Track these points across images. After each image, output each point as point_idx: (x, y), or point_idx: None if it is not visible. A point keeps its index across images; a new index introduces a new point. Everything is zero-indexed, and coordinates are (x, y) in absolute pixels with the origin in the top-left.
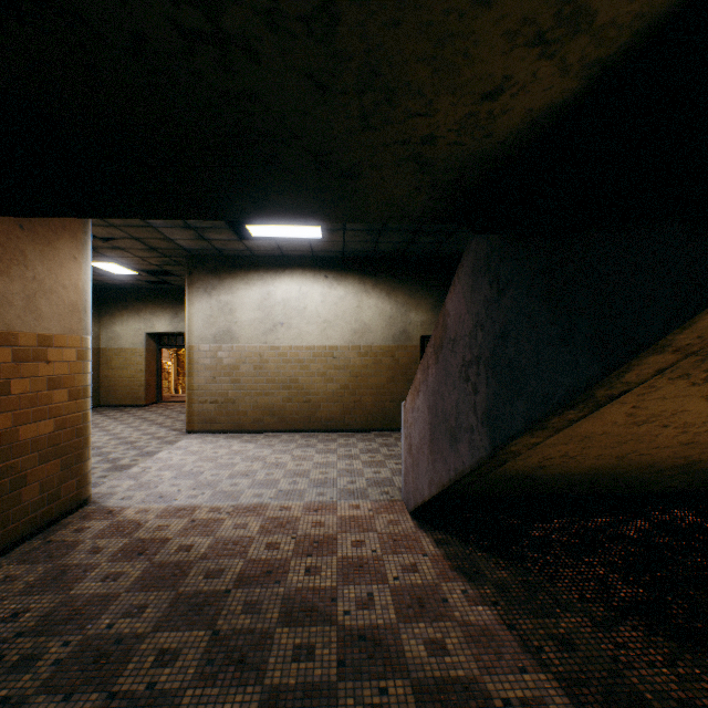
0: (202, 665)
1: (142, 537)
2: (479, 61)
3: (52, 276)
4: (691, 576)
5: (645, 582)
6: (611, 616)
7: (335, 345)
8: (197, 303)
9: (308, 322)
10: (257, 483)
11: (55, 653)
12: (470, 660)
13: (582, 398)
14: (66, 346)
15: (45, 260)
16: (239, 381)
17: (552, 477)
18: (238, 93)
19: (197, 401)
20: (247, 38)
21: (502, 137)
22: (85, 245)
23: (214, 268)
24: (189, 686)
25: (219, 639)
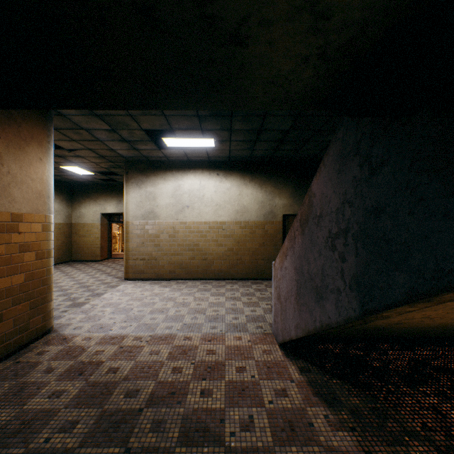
0: None
1: (83, 360)
2: None
3: (23, 171)
4: None
5: None
6: (452, 446)
7: (224, 221)
8: (131, 193)
9: (205, 205)
10: (168, 318)
11: None
12: None
13: None
14: (34, 222)
15: (17, 160)
16: (159, 245)
17: (401, 328)
18: None
19: (131, 258)
20: None
21: None
22: (48, 150)
23: (142, 169)
24: None
25: None
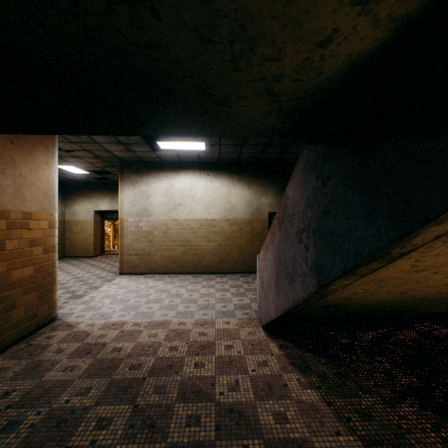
0: (127, 428)
1: (89, 342)
2: (316, 17)
3: (32, 174)
4: (447, 370)
5: (417, 374)
6: (395, 397)
7: (214, 218)
8: (126, 192)
9: (196, 203)
10: (163, 307)
11: (31, 419)
12: (303, 427)
13: (382, 255)
14: (41, 219)
15: (28, 164)
16: (153, 241)
17: (356, 305)
18: (146, 43)
19: (126, 254)
20: (151, 0)
21: (329, 75)
22: (54, 154)
23: (136, 169)
24: (118, 443)
25: (138, 411)
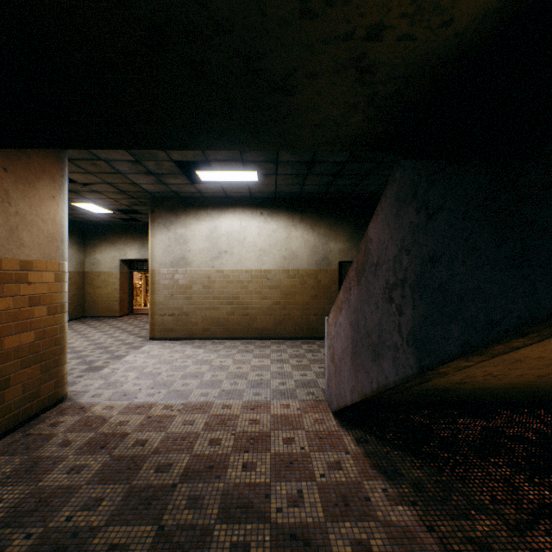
0: None
1: (105, 431)
2: None
3: (33, 211)
4: None
5: (550, 484)
6: (523, 519)
7: (269, 269)
8: (158, 235)
9: (247, 250)
10: (204, 384)
11: (18, 545)
12: None
13: (540, 327)
14: (45, 270)
15: (27, 198)
16: (191, 298)
17: (467, 390)
18: None
19: (158, 314)
20: None
21: (463, 26)
22: (62, 186)
23: (171, 207)
24: None
25: (164, 535)
